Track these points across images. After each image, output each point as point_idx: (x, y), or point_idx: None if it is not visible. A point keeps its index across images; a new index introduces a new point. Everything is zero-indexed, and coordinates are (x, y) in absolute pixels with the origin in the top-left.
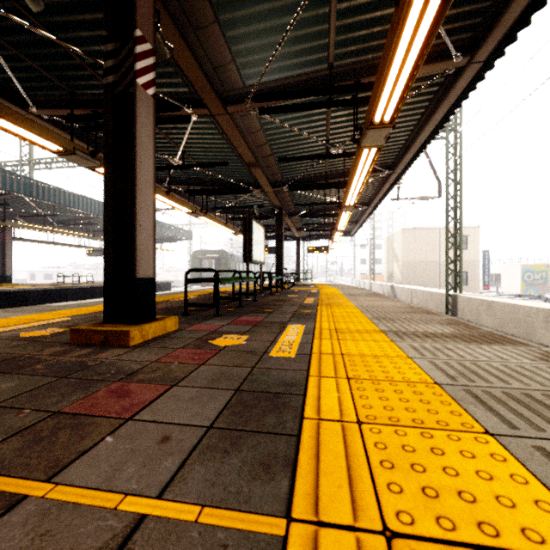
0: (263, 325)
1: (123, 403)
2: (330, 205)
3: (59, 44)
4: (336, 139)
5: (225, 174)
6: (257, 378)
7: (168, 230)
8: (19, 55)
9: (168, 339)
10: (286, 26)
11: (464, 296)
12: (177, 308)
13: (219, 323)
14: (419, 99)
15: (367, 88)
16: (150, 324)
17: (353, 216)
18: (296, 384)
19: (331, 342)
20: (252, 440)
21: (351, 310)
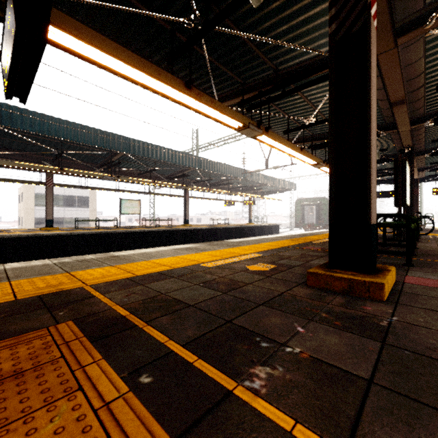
0: None
1: None
2: None
3: (253, 38)
4: None
5: None
6: None
7: (278, 184)
8: (218, 65)
9: (410, 295)
10: None
11: None
12: None
13: (436, 278)
14: None
15: None
16: (388, 275)
17: None
18: None
19: None
20: None
21: None
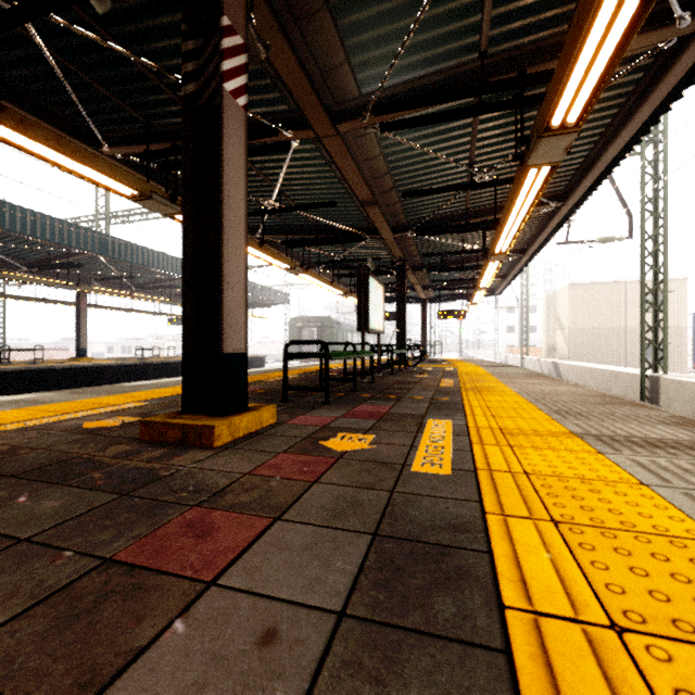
0: (391, 419)
1: (203, 549)
2: (469, 255)
3: (132, 58)
4: (483, 162)
5: (332, 219)
6: (402, 512)
7: (260, 293)
8: (88, 81)
9: (264, 436)
10: (421, 1)
11: (671, 379)
12: (274, 392)
13: (330, 414)
14: (611, 94)
15: (537, 81)
16: (241, 416)
17: (500, 269)
18: (468, 528)
19: (500, 450)
20: (421, 654)
21: (513, 398)
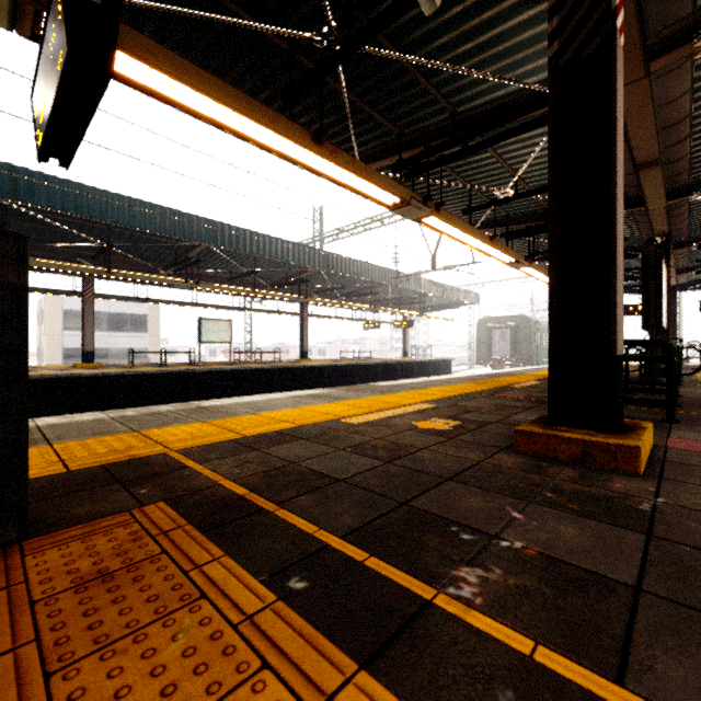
0: None
1: None
2: None
3: (419, 64)
4: None
5: None
6: None
7: (450, 294)
8: (361, 106)
9: (680, 466)
10: None
11: None
12: None
13: None
14: None
15: None
16: (643, 435)
17: None
18: None
19: None
20: None
21: None
